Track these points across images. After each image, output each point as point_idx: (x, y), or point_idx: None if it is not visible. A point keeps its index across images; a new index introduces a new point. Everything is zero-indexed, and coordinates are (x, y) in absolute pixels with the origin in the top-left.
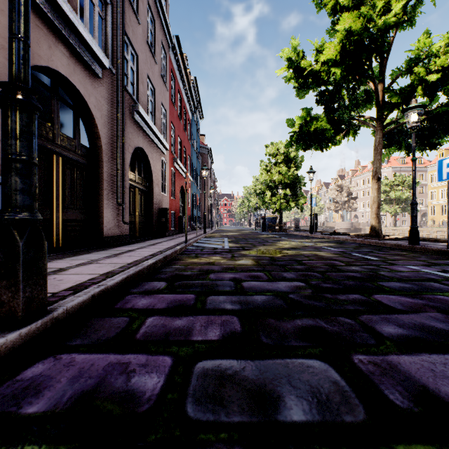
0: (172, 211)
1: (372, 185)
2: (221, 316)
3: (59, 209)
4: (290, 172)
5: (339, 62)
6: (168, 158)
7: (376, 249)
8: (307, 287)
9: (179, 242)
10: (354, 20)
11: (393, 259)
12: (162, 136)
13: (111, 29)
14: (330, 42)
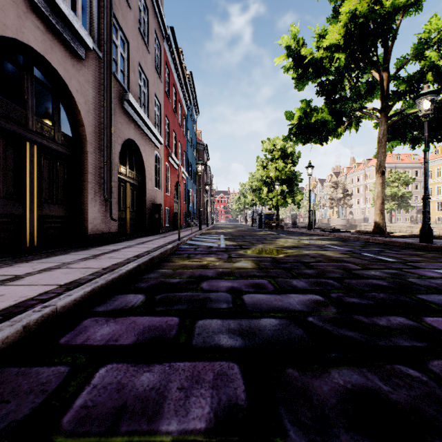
0: (166, 207)
1: (376, 180)
2: (213, 363)
3: (33, 203)
4: (286, 168)
5: (343, 47)
6: (162, 153)
7: (385, 248)
8: (328, 303)
9: (171, 240)
10: (360, 1)
11: (413, 261)
12: (156, 129)
13: (98, 9)
14: (333, 25)
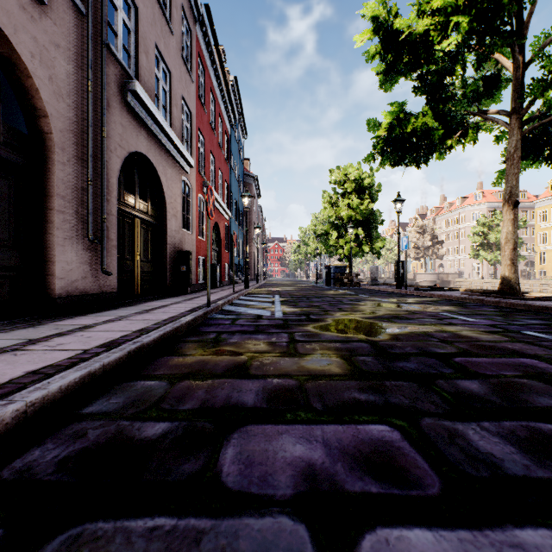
0: (200, 257)
1: (505, 214)
2: None
3: None
4: (363, 206)
5: (464, 7)
6: (193, 180)
7: (545, 319)
8: None
9: (198, 305)
10: None
11: None
12: (183, 146)
13: None
14: None
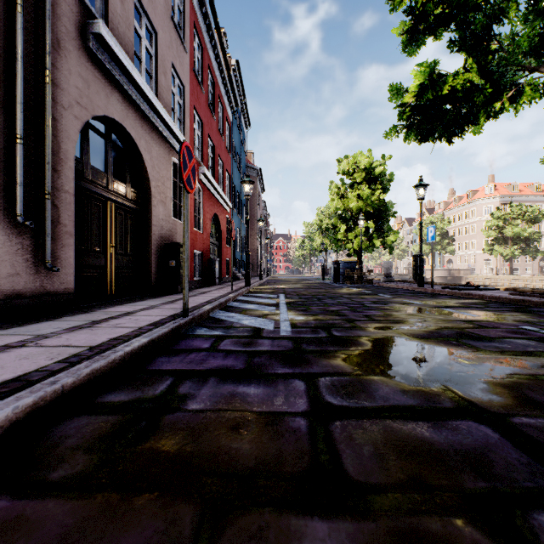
0: (196, 251)
1: None
2: None
3: None
4: (374, 196)
5: None
6: None
7: None
8: None
9: (175, 311)
10: None
11: None
12: (175, 124)
13: None
14: None
